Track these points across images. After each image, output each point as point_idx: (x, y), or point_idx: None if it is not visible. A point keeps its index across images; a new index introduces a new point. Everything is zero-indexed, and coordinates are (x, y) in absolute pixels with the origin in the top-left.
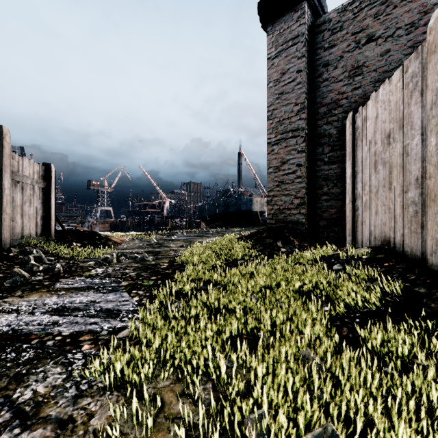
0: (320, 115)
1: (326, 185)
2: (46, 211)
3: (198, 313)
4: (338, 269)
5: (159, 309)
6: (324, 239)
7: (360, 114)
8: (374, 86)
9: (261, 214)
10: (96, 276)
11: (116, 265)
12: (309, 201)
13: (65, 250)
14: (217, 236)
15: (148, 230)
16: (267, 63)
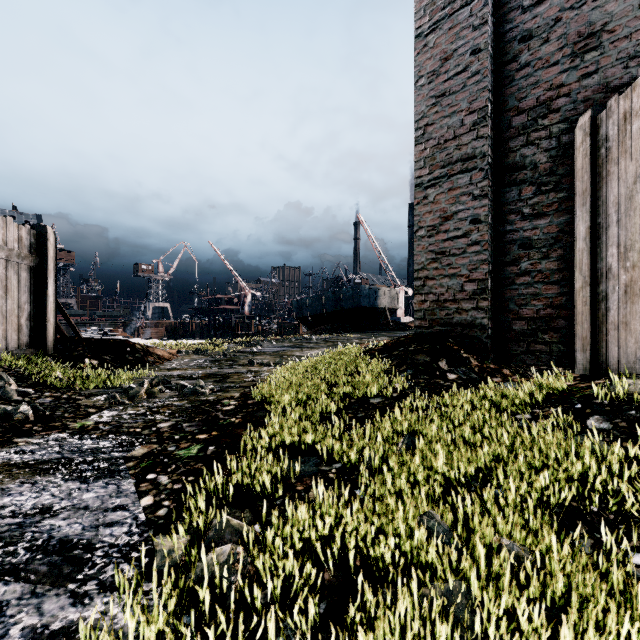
0: (515, 130)
1: (527, 258)
2: (38, 305)
3: (288, 571)
4: (602, 429)
5: (191, 545)
6: (521, 355)
7: (612, 111)
8: (625, 67)
9: (390, 312)
10: (91, 431)
11: (142, 404)
12: (494, 287)
13: (60, 374)
14: (324, 347)
15: (222, 337)
16: (416, 45)
